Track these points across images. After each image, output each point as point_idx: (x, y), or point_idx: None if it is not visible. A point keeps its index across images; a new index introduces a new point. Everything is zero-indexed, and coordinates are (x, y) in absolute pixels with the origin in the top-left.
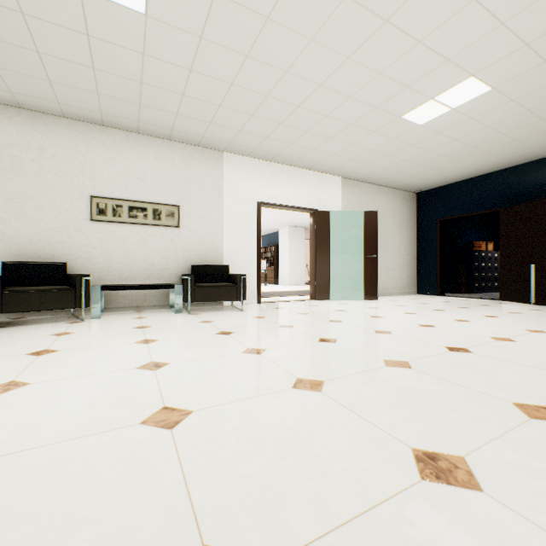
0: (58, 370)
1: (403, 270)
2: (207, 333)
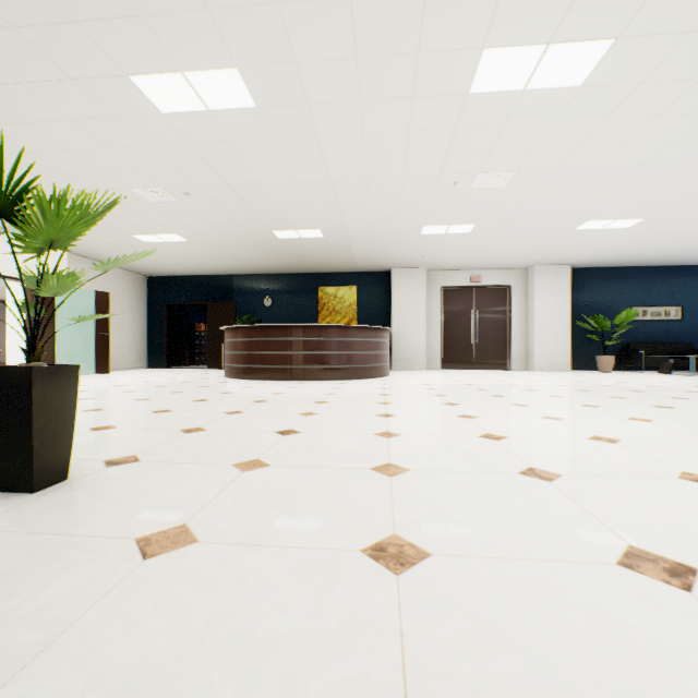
0: None
1: (135, 347)
2: None
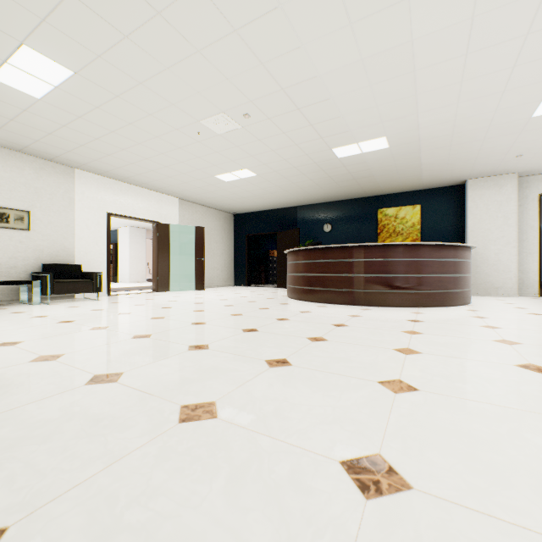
0: (1, 328)
1: (225, 269)
2: (84, 311)
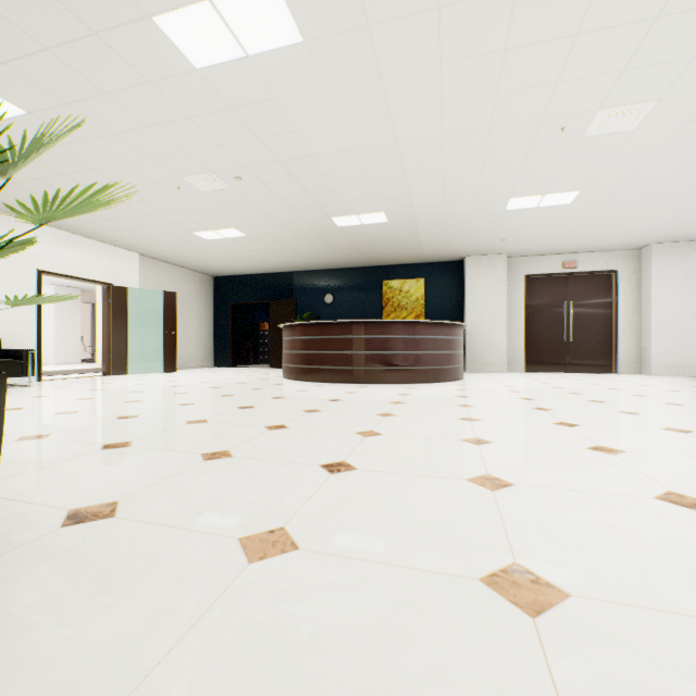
0: None
1: (202, 346)
2: (23, 398)
